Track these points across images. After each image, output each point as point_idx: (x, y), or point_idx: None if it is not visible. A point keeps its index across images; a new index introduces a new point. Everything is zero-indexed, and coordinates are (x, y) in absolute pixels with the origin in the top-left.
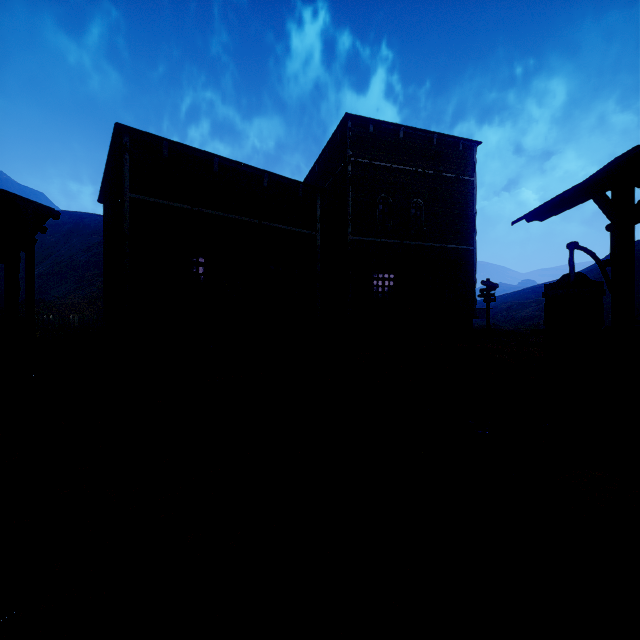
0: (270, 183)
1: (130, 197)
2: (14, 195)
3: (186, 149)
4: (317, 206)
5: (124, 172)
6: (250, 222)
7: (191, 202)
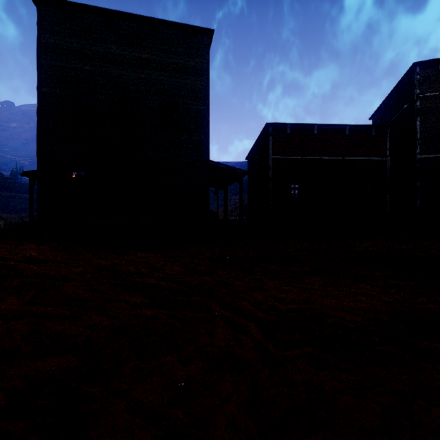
0: (350, 131)
1: (272, 158)
2: (235, 168)
3: (298, 125)
4: (387, 139)
5: (269, 146)
6: (336, 159)
7: (301, 154)
